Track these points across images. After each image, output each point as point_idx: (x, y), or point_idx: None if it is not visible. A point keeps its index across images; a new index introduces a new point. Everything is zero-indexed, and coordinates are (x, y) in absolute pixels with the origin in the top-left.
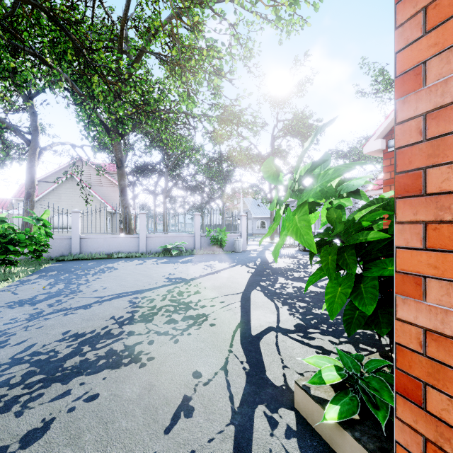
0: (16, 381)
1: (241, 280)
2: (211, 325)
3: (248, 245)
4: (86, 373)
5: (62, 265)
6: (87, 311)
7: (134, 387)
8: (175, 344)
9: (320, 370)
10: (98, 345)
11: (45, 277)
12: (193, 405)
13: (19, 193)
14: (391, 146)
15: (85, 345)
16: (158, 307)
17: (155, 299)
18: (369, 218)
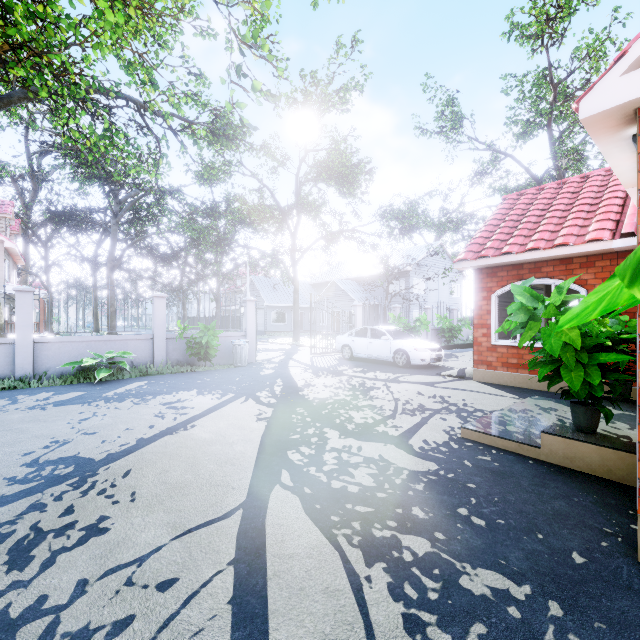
0: None
1: (241, 450)
2: None
3: (258, 350)
4: None
5: None
6: None
7: None
8: None
9: None
10: None
11: None
12: None
13: None
14: None
15: None
16: None
17: None
18: None
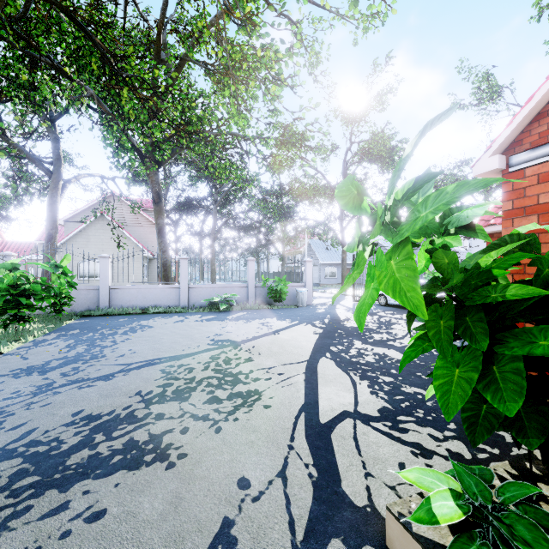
0: (0, 485)
1: (305, 344)
2: (266, 407)
3: (314, 297)
4: (94, 475)
5: (87, 322)
6: (108, 384)
7: (156, 501)
8: (217, 434)
9: (429, 497)
10: (114, 433)
11: (64, 337)
12: (236, 535)
13: (44, 235)
14: (514, 165)
15: (98, 432)
16: (197, 379)
17: (195, 368)
18: (500, 263)
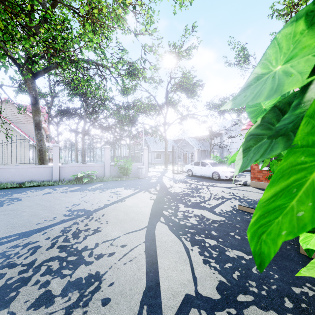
0: None
1: (144, 209)
2: (104, 304)
3: (148, 171)
4: None
5: None
6: None
7: None
8: None
9: None
10: None
11: None
12: None
13: None
14: None
15: None
16: (37, 264)
17: (40, 246)
18: None
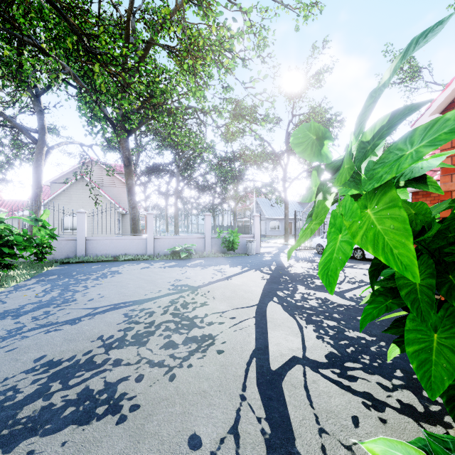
0: None
1: (254, 289)
2: (219, 353)
3: (261, 247)
4: (42, 431)
5: (65, 268)
6: (73, 328)
7: None
8: (171, 382)
9: None
10: (71, 381)
11: (43, 282)
12: None
13: None
14: None
15: (56, 379)
16: (156, 323)
17: (155, 311)
18: None
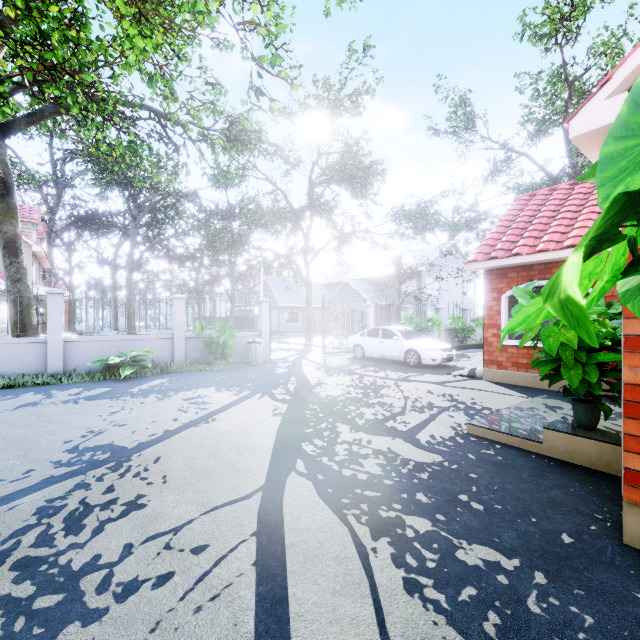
0: None
1: (259, 441)
2: None
3: (272, 350)
4: None
5: None
6: None
7: None
8: None
9: None
10: None
11: None
12: None
13: None
14: None
15: None
16: None
17: None
18: None
